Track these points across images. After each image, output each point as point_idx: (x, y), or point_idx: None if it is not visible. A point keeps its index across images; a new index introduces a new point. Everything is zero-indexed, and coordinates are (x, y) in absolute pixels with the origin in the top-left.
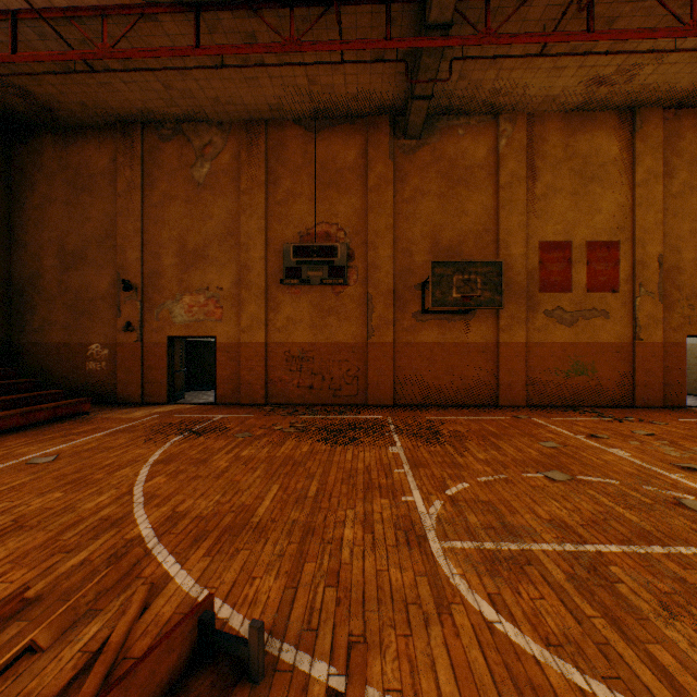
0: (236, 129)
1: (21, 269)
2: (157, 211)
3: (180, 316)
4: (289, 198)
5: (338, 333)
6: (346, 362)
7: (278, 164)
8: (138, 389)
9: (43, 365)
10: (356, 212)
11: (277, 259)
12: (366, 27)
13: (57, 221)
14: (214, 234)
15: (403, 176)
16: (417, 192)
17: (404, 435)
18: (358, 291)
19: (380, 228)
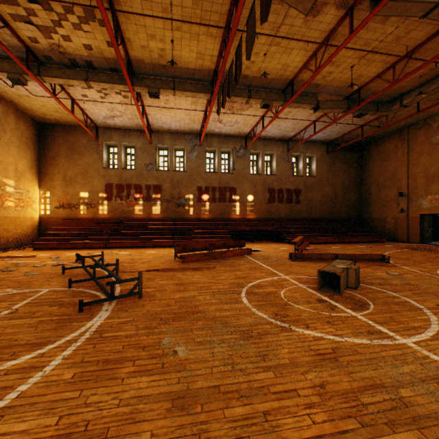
0: None
1: (364, 192)
2: (413, 161)
3: (424, 205)
4: None
5: None
6: None
7: None
8: (405, 236)
9: (370, 225)
10: None
11: None
12: None
13: (375, 174)
14: None
15: None
16: None
17: None
18: None
19: None
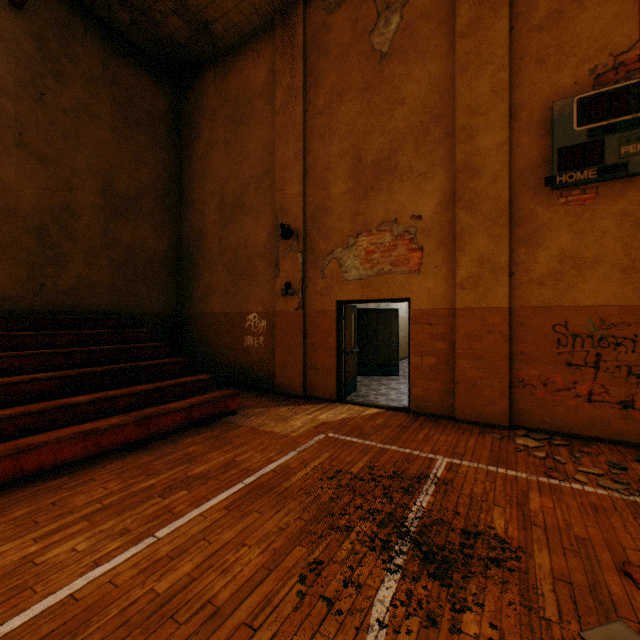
0: None
1: (188, 231)
2: (322, 120)
3: (353, 269)
4: (563, 7)
5: None
6: None
7: None
8: (299, 376)
9: (205, 338)
10: None
11: (532, 141)
12: None
13: (217, 168)
14: (405, 128)
15: None
16: None
17: None
18: None
19: None
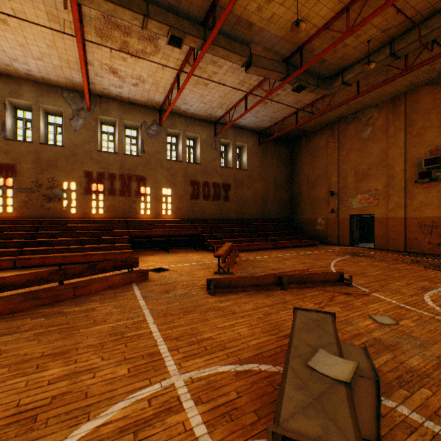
0: (385, 104)
1: (295, 191)
2: (344, 158)
3: (355, 205)
4: (420, 132)
5: None
6: None
7: (412, 114)
8: (336, 238)
9: (301, 226)
10: None
11: (412, 169)
12: None
13: (306, 171)
14: (372, 163)
15: None
16: None
17: None
18: None
19: None
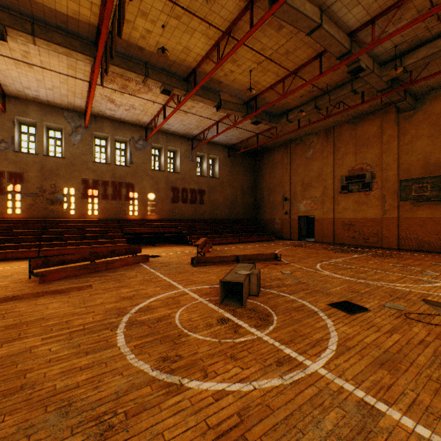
0: (321, 133)
1: (258, 196)
2: (294, 171)
3: (301, 208)
4: (343, 156)
5: (366, 213)
6: (371, 226)
7: (338, 143)
8: (288, 234)
9: (263, 225)
10: (376, 156)
11: (338, 183)
12: (359, 94)
13: (267, 180)
14: (313, 176)
15: (404, 132)
16: (413, 137)
17: (370, 254)
18: (377, 193)
19: (389, 161)
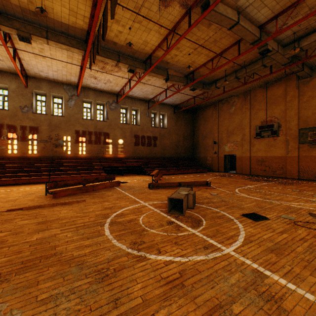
0: (241, 95)
1: (195, 141)
2: (221, 123)
3: (226, 149)
4: (257, 111)
5: (274, 153)
6: (278, 162)
7: (253, 102)
8: (217, 168)
9: (199, 161)
10: (281, 111)
11: (253, 131)
12: (268, 67)
13: (201, 129)
14: (235, 126)
15: (302, 93)
16: (309, 97)
17: (276, 182)
18: (282, 138)
19: (291, 115)
